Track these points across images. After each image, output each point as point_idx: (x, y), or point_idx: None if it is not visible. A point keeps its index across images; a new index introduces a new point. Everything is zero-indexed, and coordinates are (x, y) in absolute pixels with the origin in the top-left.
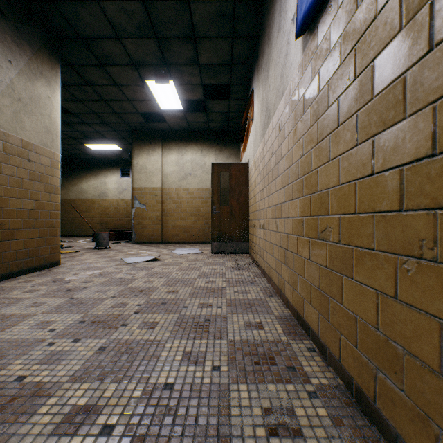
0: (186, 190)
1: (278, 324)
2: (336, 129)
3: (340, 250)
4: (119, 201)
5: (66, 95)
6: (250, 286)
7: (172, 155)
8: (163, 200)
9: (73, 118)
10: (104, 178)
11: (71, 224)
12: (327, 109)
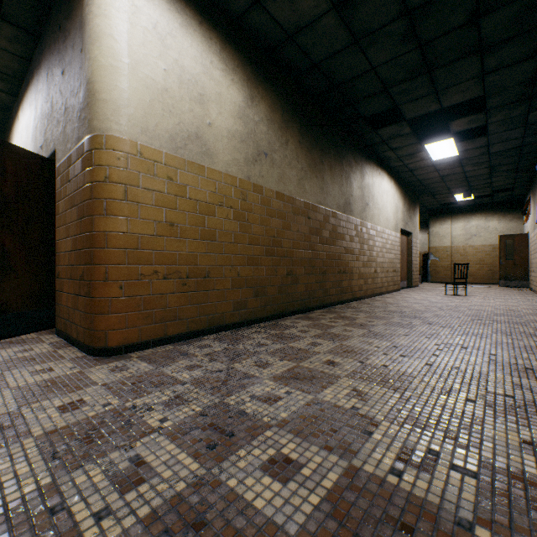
0: (471, 247)
1: (531, 296)
2: None
3: None
4: None
5: None
6: (523, 293)
7: (458, 223)
8: (452, 254)
9: None
10: None
11: None
12: None
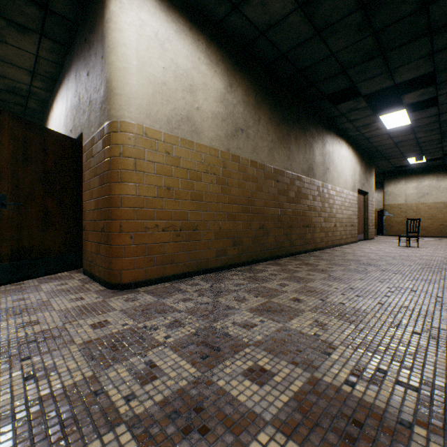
0: (423, 204)
1: None
2: None
3: None
4: None
5: None
6: None
7: (411, 183)
8: (405, 211)
9: None
10: None
11: None
12: None
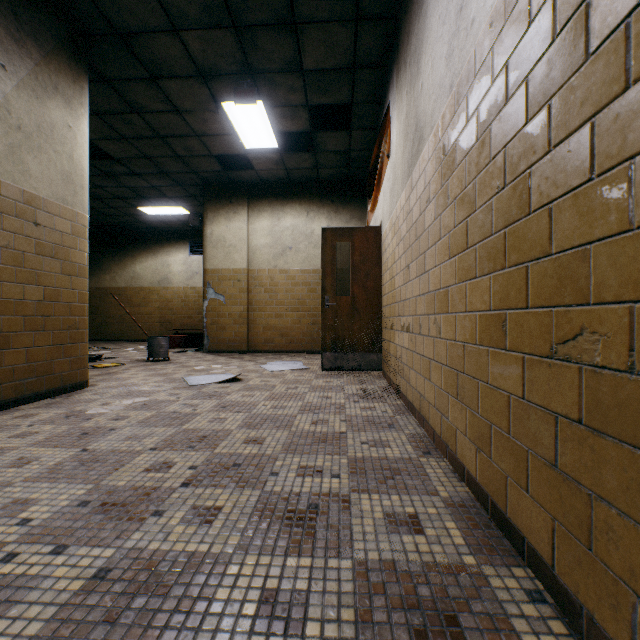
0: (284, 273)
1: (451, 520)
2: (616, 98)
3: (634, 389)
4: (187, 291)
5: (105, 130)
6: (388, 431)
7: (262, 220)
8: (250, 288)
9: (117, 167)
10: (167, 257)
11: (120, 324)
12: (584, 61)
